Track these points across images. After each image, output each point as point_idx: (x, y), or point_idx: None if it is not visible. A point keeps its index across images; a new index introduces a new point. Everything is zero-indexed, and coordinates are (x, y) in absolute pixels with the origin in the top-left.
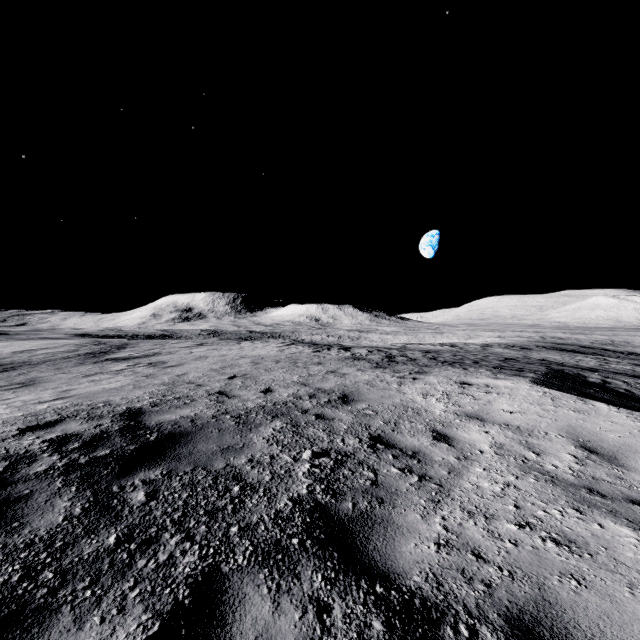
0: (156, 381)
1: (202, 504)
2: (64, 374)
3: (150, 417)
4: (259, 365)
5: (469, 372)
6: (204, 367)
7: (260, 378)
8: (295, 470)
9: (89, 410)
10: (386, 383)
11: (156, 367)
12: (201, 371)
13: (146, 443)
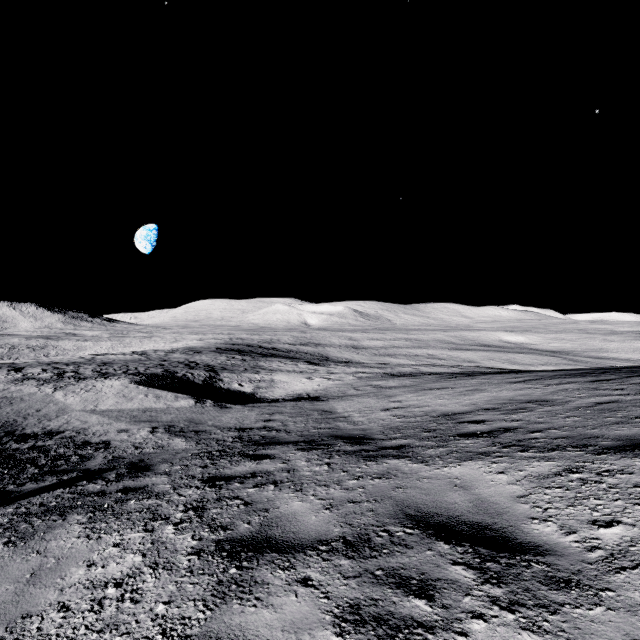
0: None
1: None
2: None
3: None
4: None
5: (105, 379)
6: None
7: None
8: None
9: None
10: (45, 393)
11: None
12: None
13: None
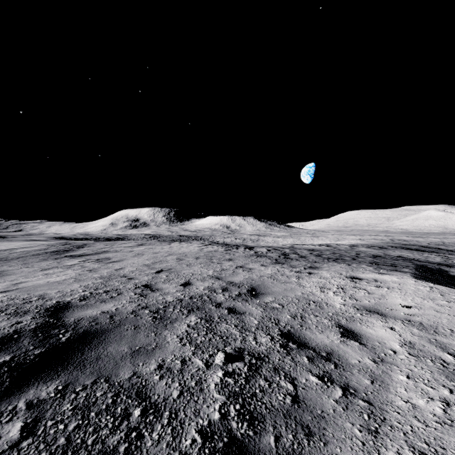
0: (96, 275)
1: (88, 443)
2: (27, 268)
3: (72, 313)
4: (182, 261)
5: (354, 267)
6: (139, 262)
7: (182, 272)
8: (207, 380)
9: (20, 305)
10: (286, 277)
11: (101, 262)
12: (135, 266)
13: (55, 345)
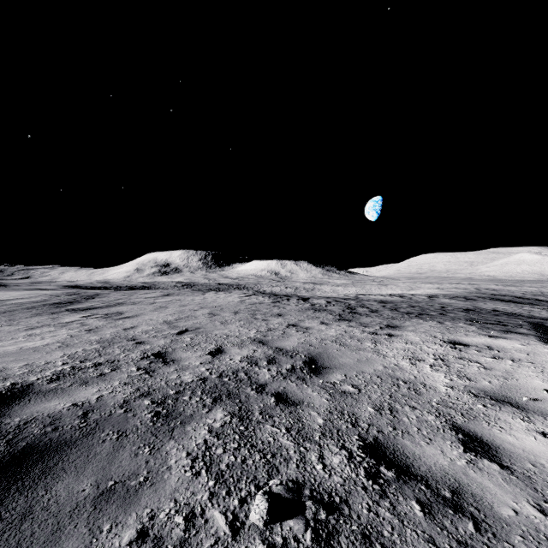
0: (94, 337)
1: None
2: (9, 326)
3: (24, 406)
4: (216, 317)
5: (449, 327)
6: (158, 319)
7: (213, 333)
8: None
9: None
10: (357, 340)
11: (109, 318)
12: (153, 324)
13: None
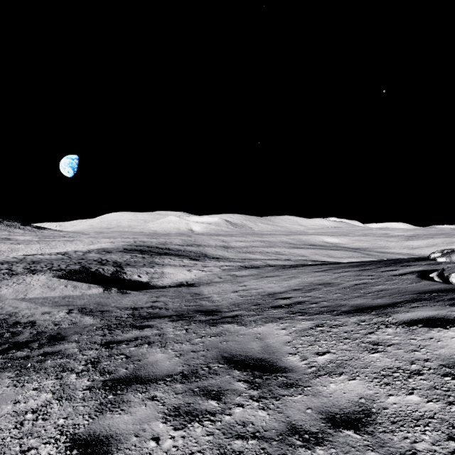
0: None
1: None
2: None
3: None
4: None
5: (34, 275)
6: None
7: None
8: None
9: None
10: None
11: None
12: None
13: None
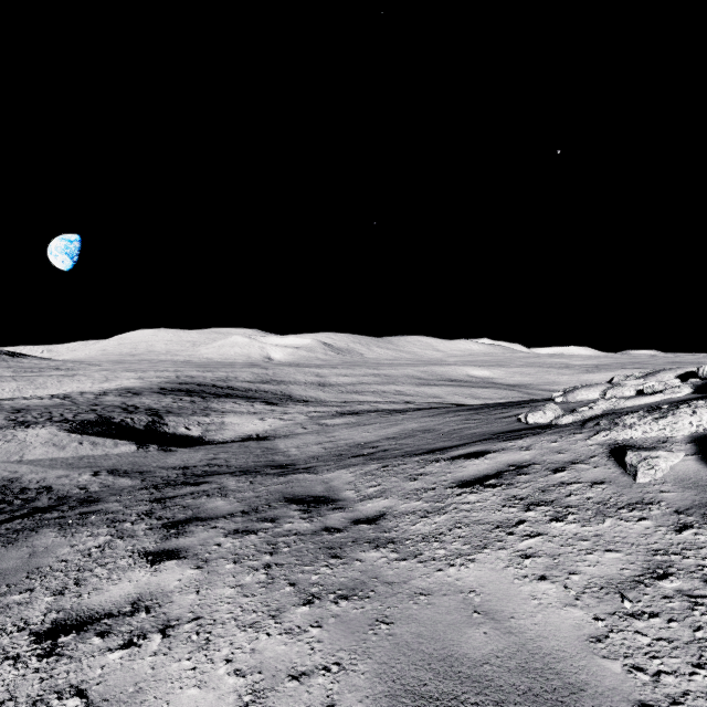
0: None
1: None
2: None
3: None
4: None
5: (27, 428)
6: None
7: None
8: None
9: None
10: None
11: None
12: None
13: None
